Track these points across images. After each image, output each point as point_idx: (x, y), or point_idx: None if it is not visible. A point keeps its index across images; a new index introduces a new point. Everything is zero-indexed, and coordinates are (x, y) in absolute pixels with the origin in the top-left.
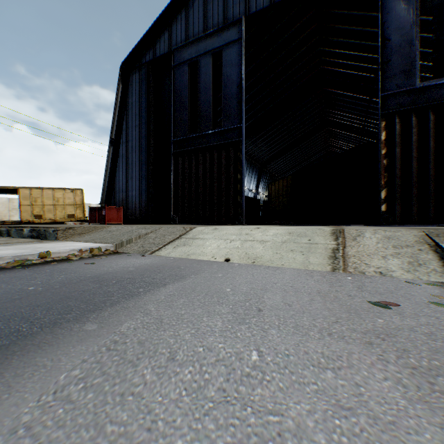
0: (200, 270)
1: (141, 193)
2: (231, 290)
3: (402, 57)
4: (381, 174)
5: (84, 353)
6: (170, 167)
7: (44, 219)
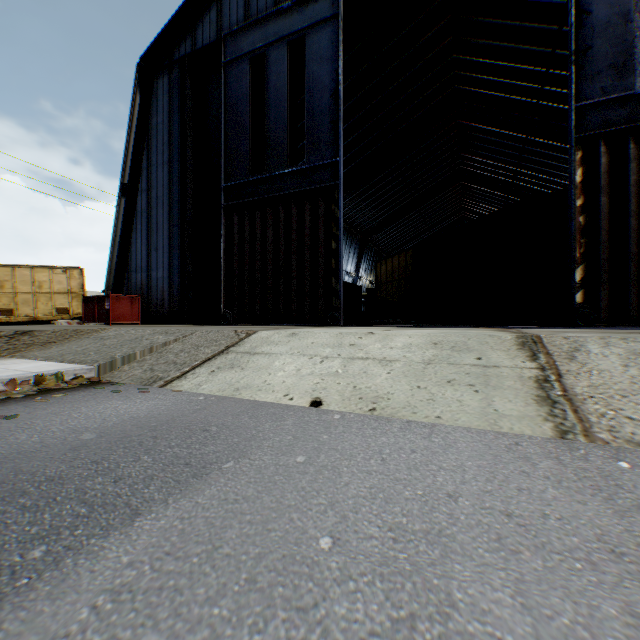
0: (252, 440)
1: (171, 273)
2: (334, 544)
3: (611, 42)
4: (575, 240)
5: None
6: (220, 231)
7: (16, 316)
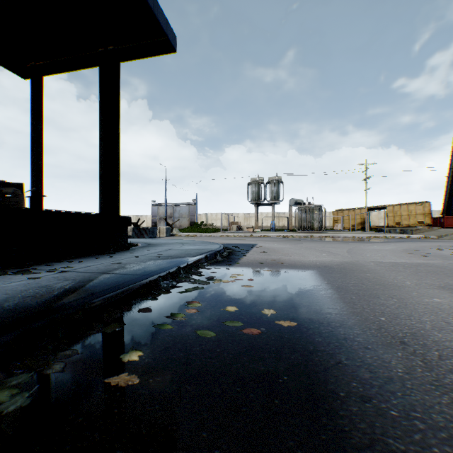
0: None
1: None
2: None
3: None
4: None
5: (416, 242)
6: None
7: (400, 225)
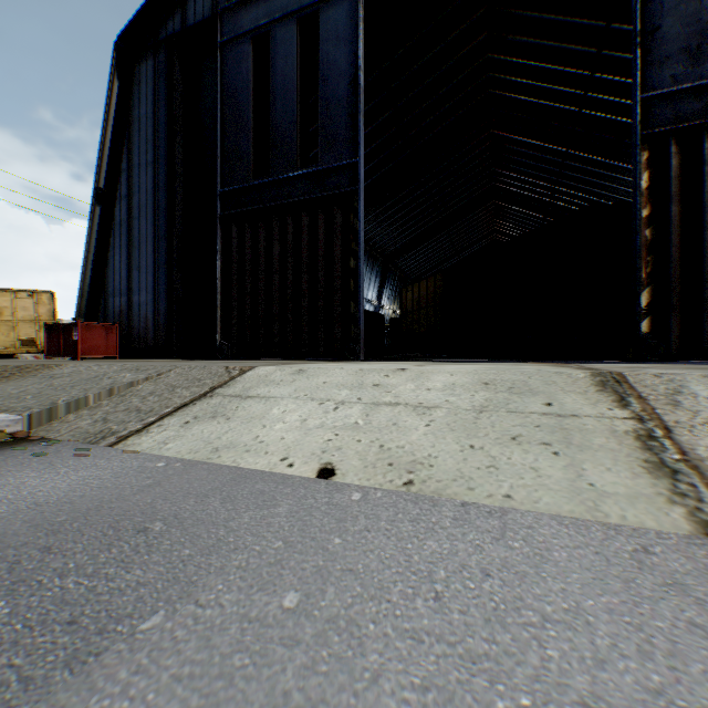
0: (213, 553)
1: (157, 297)
2: None
3: (683, 22)
4: (640, 258)
5: None
6: (216, 247)
7: None
